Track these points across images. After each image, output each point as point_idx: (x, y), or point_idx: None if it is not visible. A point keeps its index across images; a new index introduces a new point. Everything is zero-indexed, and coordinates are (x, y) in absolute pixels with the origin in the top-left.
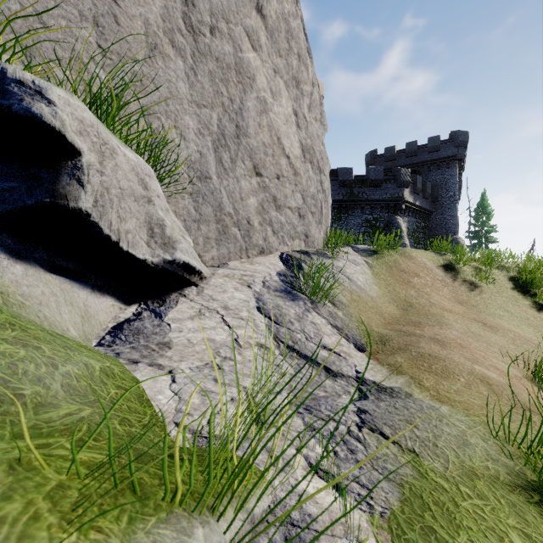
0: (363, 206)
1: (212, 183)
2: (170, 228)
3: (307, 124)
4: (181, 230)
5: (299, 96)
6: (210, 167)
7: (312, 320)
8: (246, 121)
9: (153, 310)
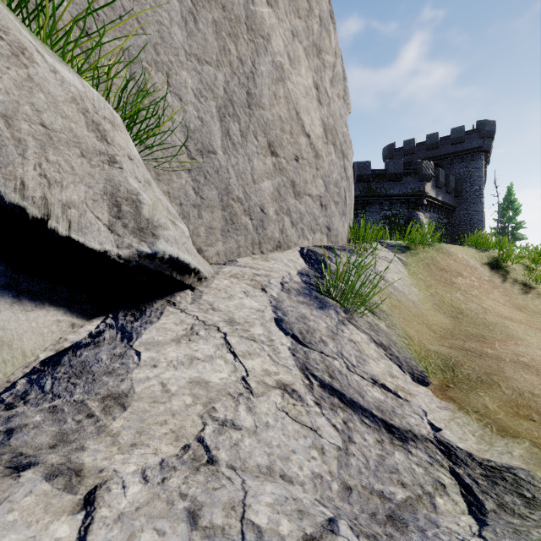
0: (381, 202)
1: (217, 159)
2: (149, 207)
3: (329, 100)
4: (171, 213)
5: (321, 67)
6: (215, 139)
7: (350, 336)
8: (259, 89)
9: (122, 328)
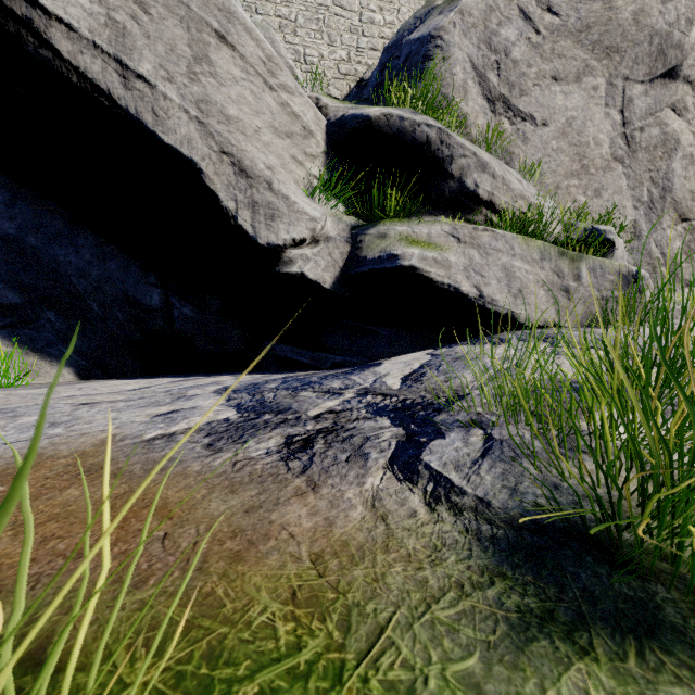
0: None
1: (643, 239)
2: None
3: None
4: None
5: None
6: (641, 228)
7: None
8: (671, 181)
9: None
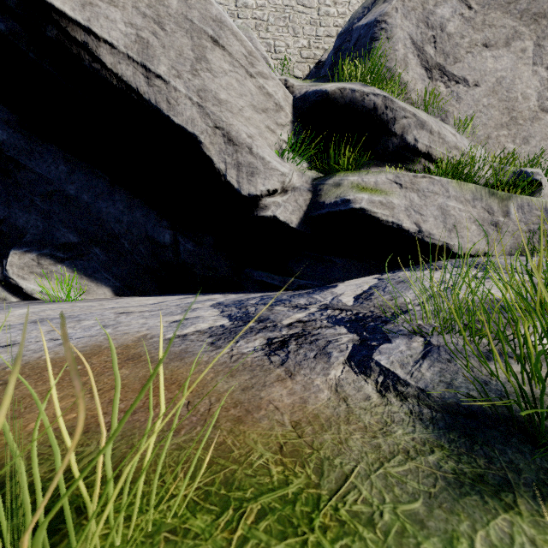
0: None
1: None
2: None
3: None
4: None
5: None
6: None
7: None
8: None
9: None
